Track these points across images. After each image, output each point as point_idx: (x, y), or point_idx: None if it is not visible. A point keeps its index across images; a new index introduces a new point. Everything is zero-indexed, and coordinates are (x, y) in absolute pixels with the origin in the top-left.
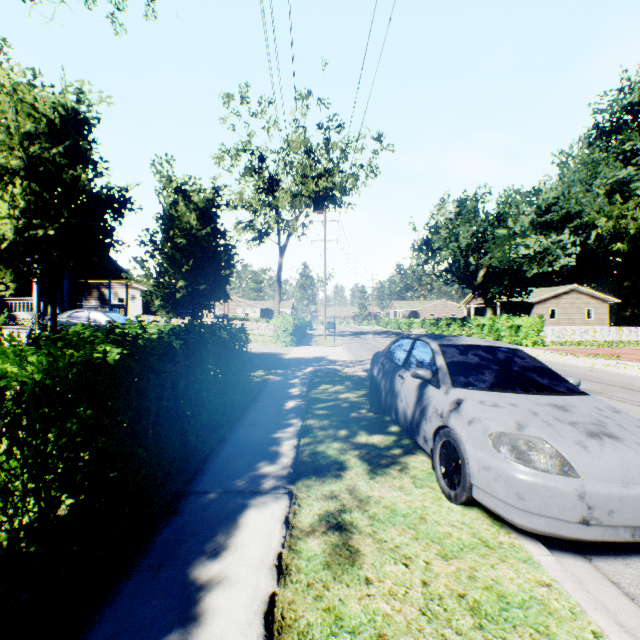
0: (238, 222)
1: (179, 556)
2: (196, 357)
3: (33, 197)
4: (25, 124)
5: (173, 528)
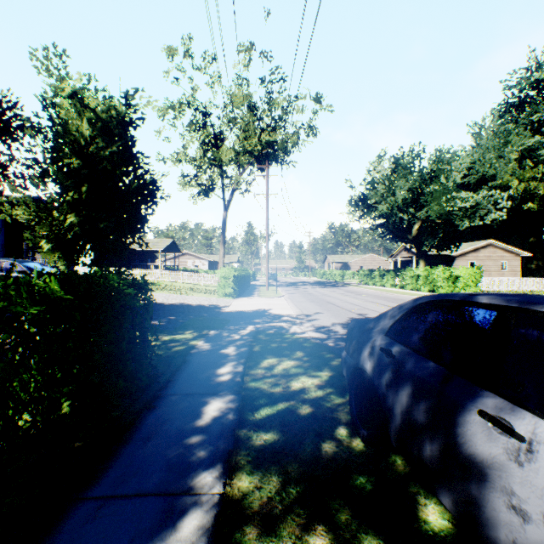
0: (183, 175)
1: None
2: None
3: None
4: None
5: None
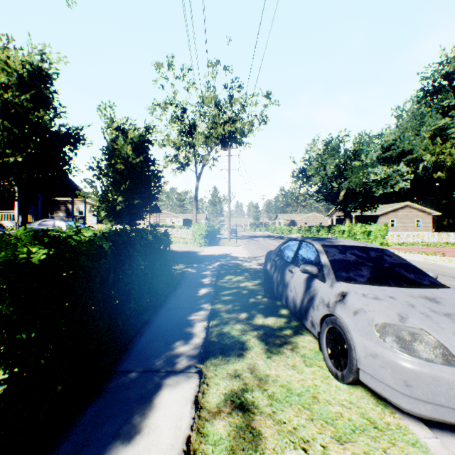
0: (166, 156)
1: (95, 441)
2: (126, 255)
3: (6, 132)
4: (0, 77)
5: (94, 409)
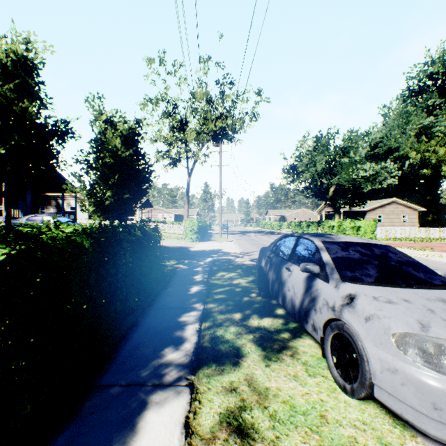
0: (158, 151)
1: None
2: (111, 253)
3: None
4: None
5: (66, 437)
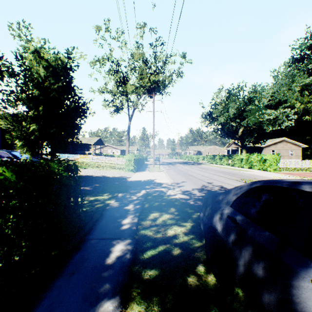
0: (104, 100)
1: None
2: None
3: None
4: None
5: None
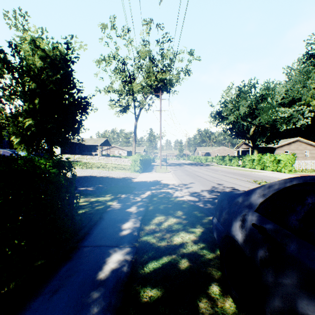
0: (110, 100)
1: None
2: None
3: None
4: None
5: None
